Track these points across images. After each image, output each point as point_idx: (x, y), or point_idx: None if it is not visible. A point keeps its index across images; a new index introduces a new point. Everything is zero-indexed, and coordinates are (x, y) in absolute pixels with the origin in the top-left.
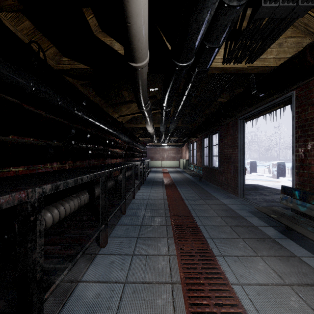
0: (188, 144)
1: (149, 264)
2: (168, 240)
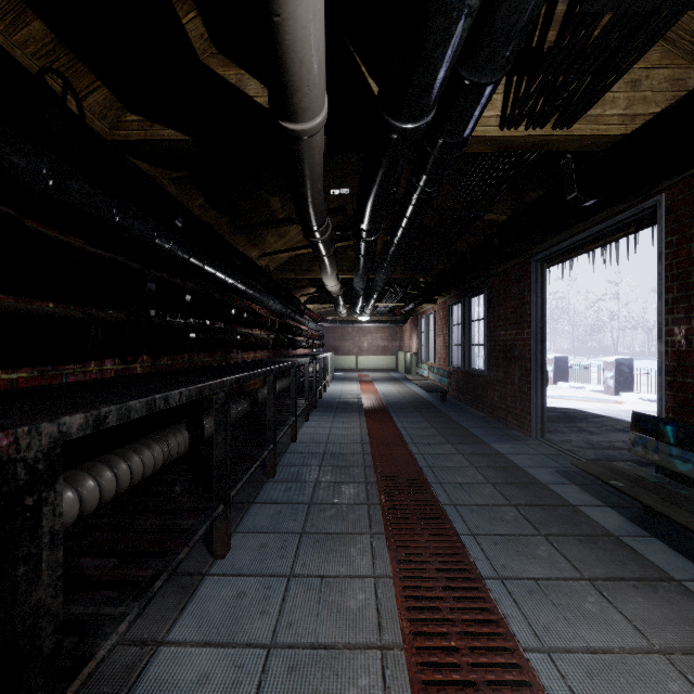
0: (416, 320)
1: (329, 599)
2: (371, 539)
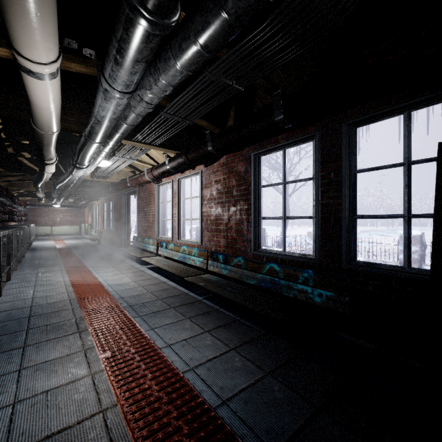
0: (91, 207)
1: (49, 270)
2: (60, 265)
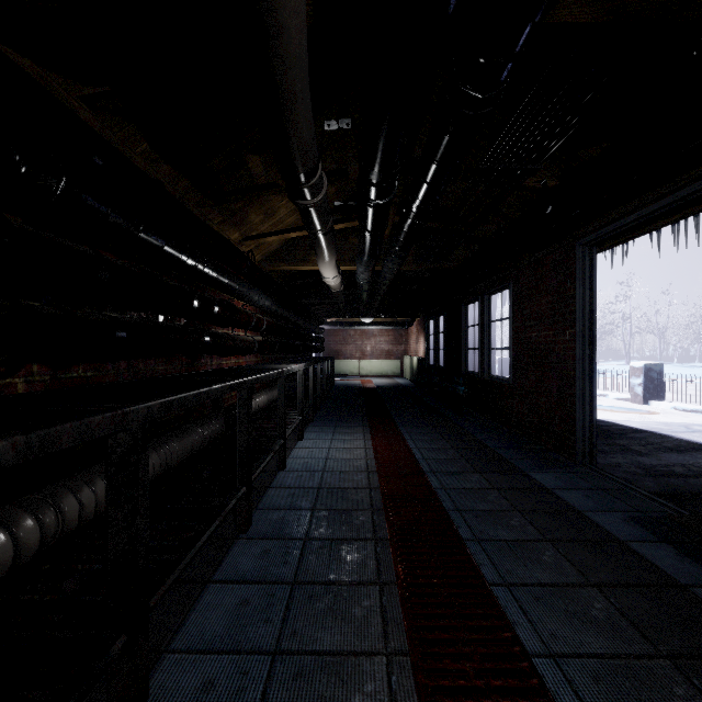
0: (423, 321)
1: None
2: (389, 669)
